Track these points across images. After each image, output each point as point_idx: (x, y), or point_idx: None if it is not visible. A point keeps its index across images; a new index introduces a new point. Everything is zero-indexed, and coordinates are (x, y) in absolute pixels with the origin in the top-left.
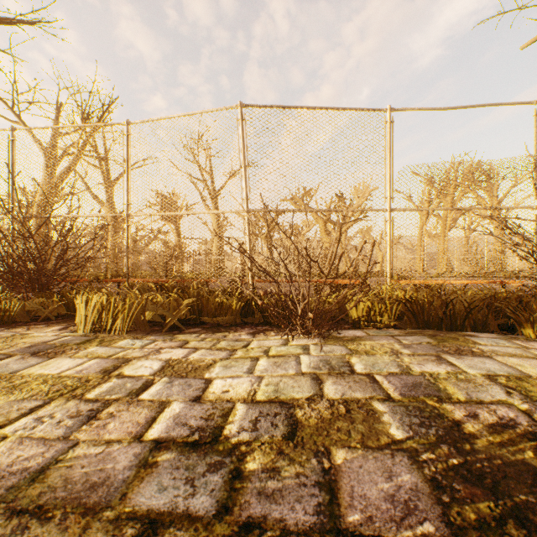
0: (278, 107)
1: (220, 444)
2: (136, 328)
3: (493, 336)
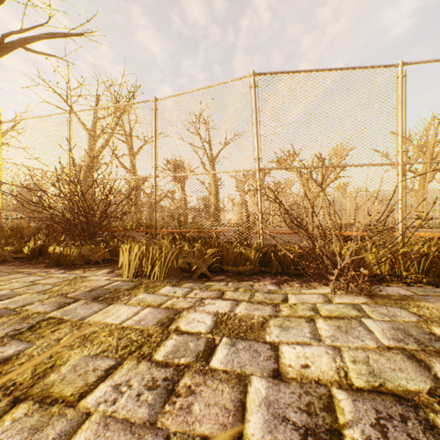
0: (288, 73)
1: None
2: (169, 274)
3: None
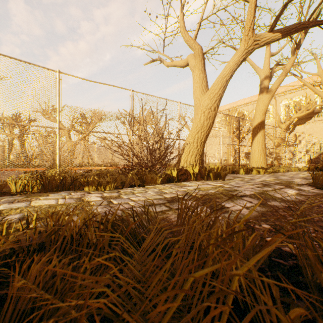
0: None
1: None
2: None
3: (69, 192)
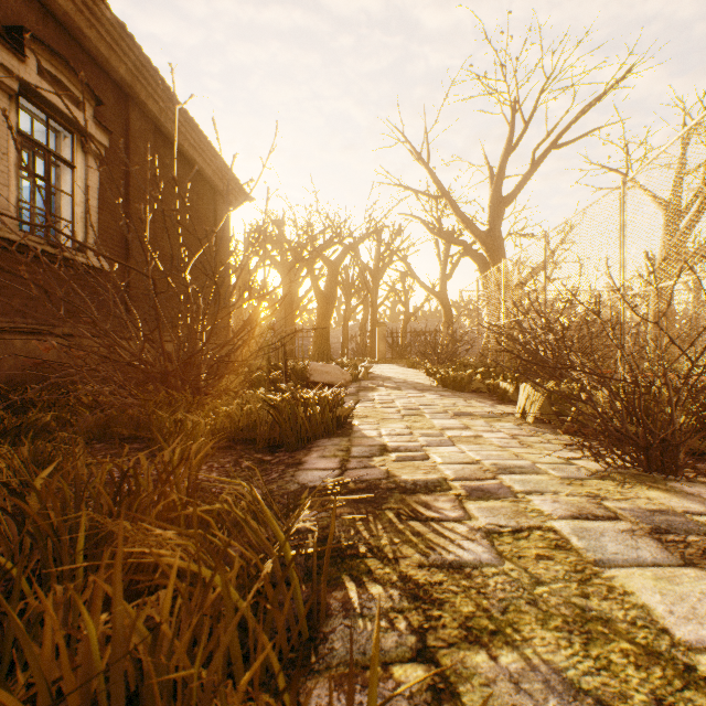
0: None
1: (387, 453)
2: (554, 422)
3: None
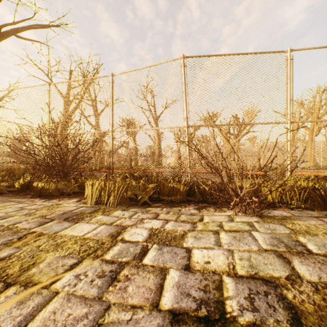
0: (208, 56)
1: (229, 323)
2: (121, 202)
3: None
